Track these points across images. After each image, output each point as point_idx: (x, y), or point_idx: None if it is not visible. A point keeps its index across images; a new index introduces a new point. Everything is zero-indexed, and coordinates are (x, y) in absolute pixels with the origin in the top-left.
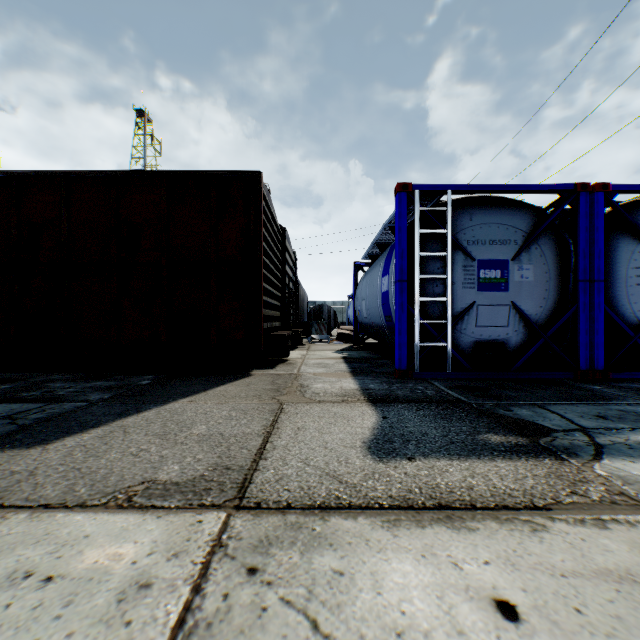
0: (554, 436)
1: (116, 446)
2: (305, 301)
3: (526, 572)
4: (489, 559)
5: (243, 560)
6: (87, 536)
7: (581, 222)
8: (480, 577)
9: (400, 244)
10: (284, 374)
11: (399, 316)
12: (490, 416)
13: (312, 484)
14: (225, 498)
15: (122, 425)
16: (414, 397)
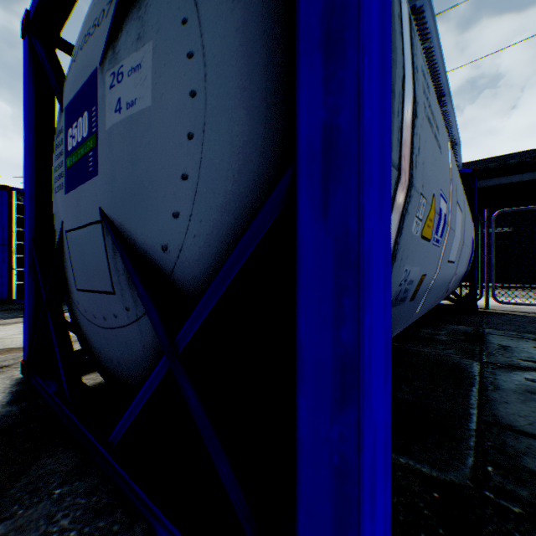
0: None
1: None
2: None
3: None
4: None
5: None
6: None
7: None
8: None
9: (2, 222)
10: None
11: (1, 266)
12: None
13: None
14: None
15: None
16: (1, 309)
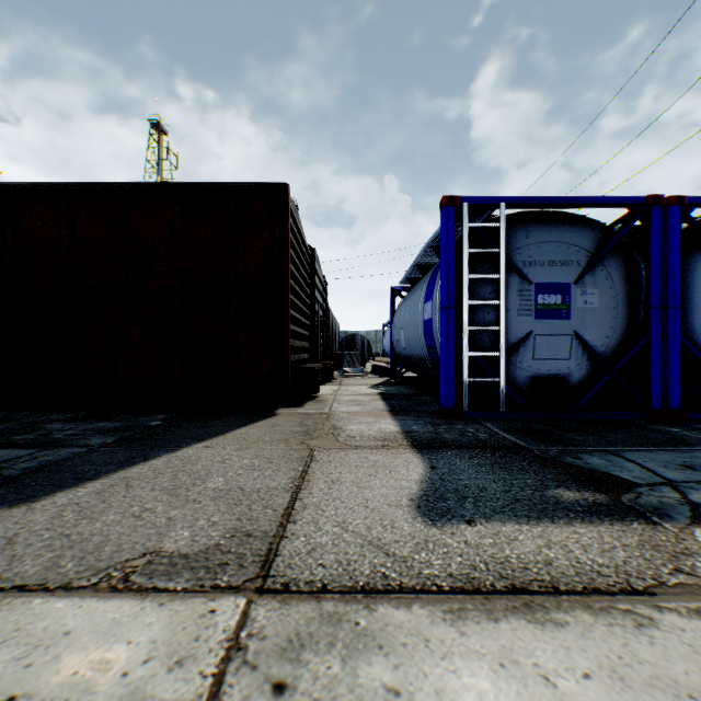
0: (637, 492)
1: (116, 504)
2: (336, 330)
3: (641, 691)
4: (589, 670)
5: (267, 671)
6: (68, 633)
7: (653, 240)
8: (581, 699)
9: (446, 265)
10: (314, 413)
11: (445, 347)
12: (557, 466)
13: (352, 557)
14: (245, 577)
15: (125, 477)
16: (465, 442)
